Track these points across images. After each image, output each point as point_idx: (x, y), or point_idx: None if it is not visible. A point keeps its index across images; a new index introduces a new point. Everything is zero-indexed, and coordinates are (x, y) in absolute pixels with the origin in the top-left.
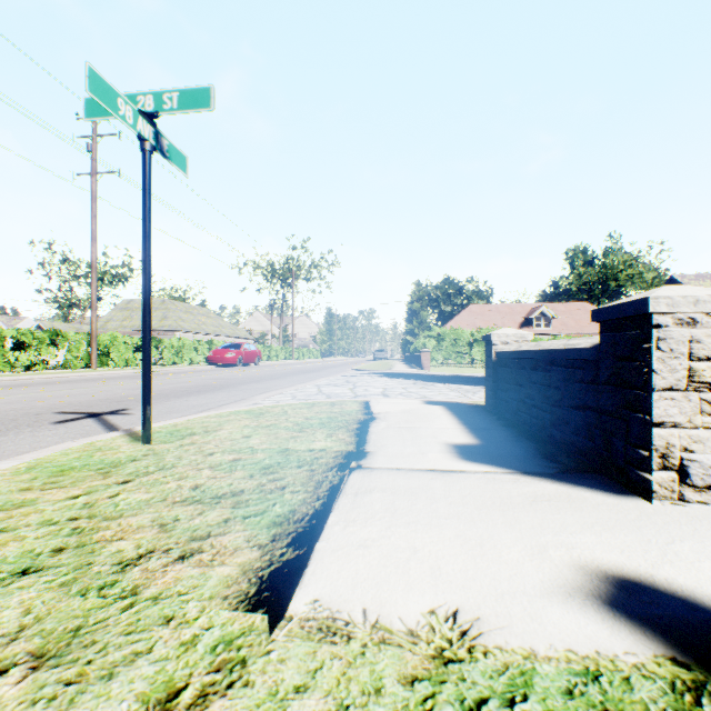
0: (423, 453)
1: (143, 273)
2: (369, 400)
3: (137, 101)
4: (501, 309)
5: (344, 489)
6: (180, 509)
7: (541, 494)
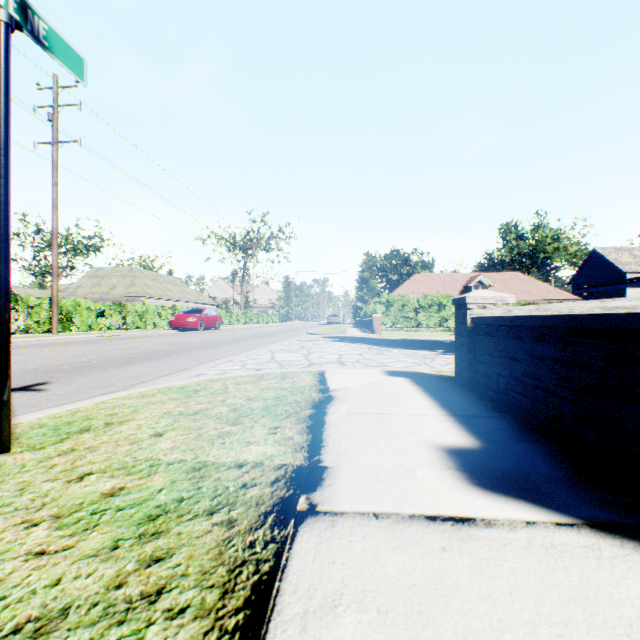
0: (409, 471)
1: None
2: (324, 370)
3: None
4: (443, 278)
5: (281, 597)
6: None
7: None
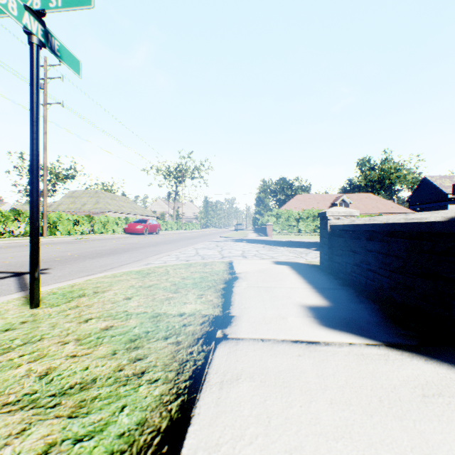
0: (284, 318)
1: (30, 154)
2: (232, 261)
3: (25, 0)
4: (317, 197)
5: (208, 375)
6: (1, 421)
7: (426, 383)
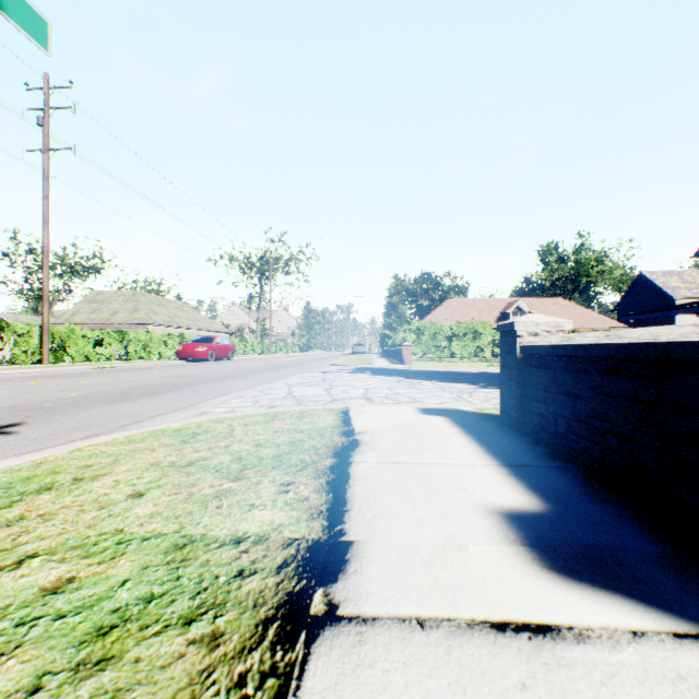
0: (460, 548)
1: None
2: (349, 408)
3: None
4: (478, 303)
5: None
6: None
7: None
